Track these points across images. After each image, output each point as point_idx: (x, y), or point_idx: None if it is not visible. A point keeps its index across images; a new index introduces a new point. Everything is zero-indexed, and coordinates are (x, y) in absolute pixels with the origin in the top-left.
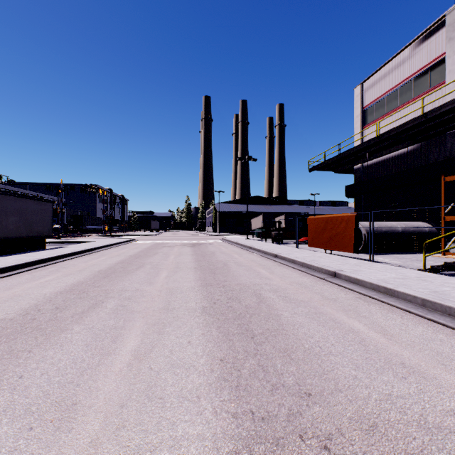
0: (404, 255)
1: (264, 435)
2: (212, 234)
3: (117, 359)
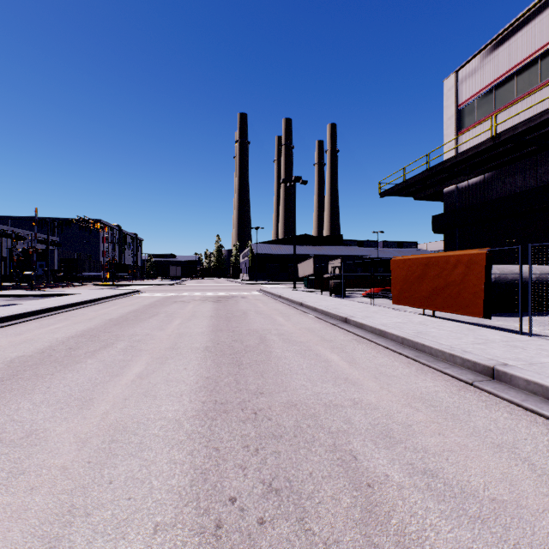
0: (547, 318)
1: None
2: (248, 283)
3: None
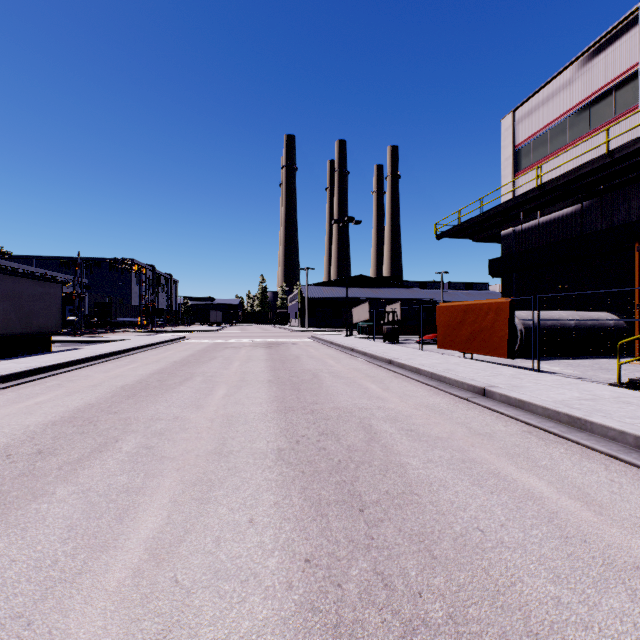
0: (580, 361)
1: None
2: (297, 329)
3: (118, 559)
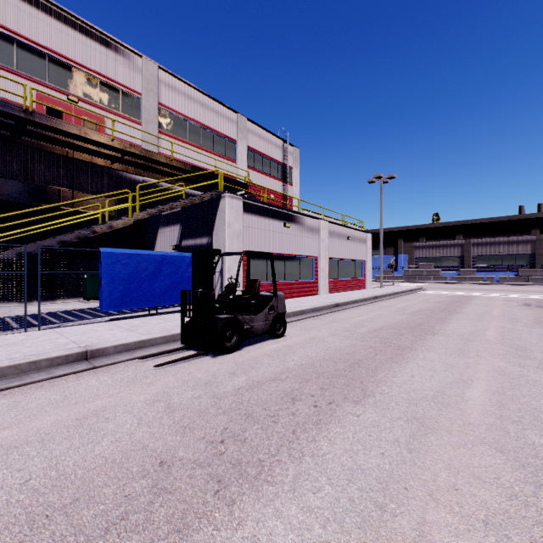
0: None
1: (238, 473)
2: None
3: None
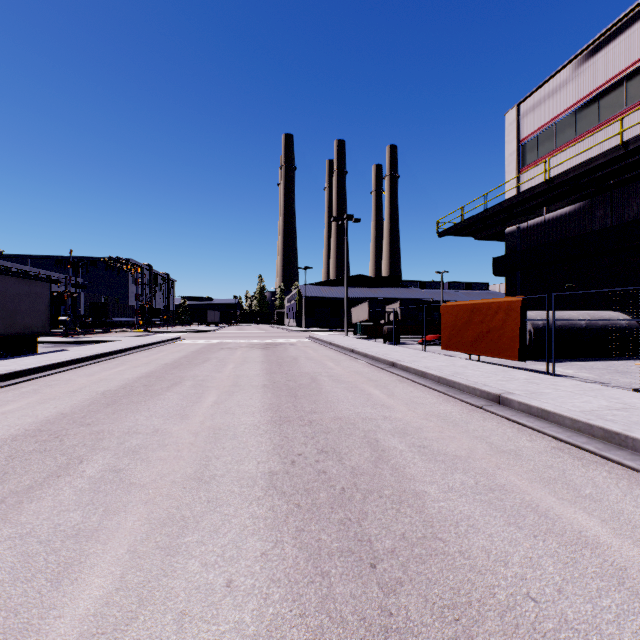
0: (592, 363)
1: None
2: (296, 329)
3: None
